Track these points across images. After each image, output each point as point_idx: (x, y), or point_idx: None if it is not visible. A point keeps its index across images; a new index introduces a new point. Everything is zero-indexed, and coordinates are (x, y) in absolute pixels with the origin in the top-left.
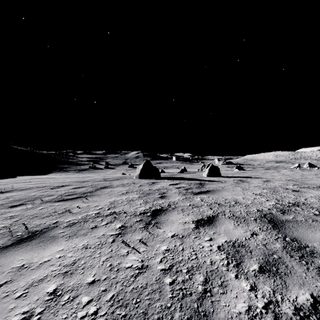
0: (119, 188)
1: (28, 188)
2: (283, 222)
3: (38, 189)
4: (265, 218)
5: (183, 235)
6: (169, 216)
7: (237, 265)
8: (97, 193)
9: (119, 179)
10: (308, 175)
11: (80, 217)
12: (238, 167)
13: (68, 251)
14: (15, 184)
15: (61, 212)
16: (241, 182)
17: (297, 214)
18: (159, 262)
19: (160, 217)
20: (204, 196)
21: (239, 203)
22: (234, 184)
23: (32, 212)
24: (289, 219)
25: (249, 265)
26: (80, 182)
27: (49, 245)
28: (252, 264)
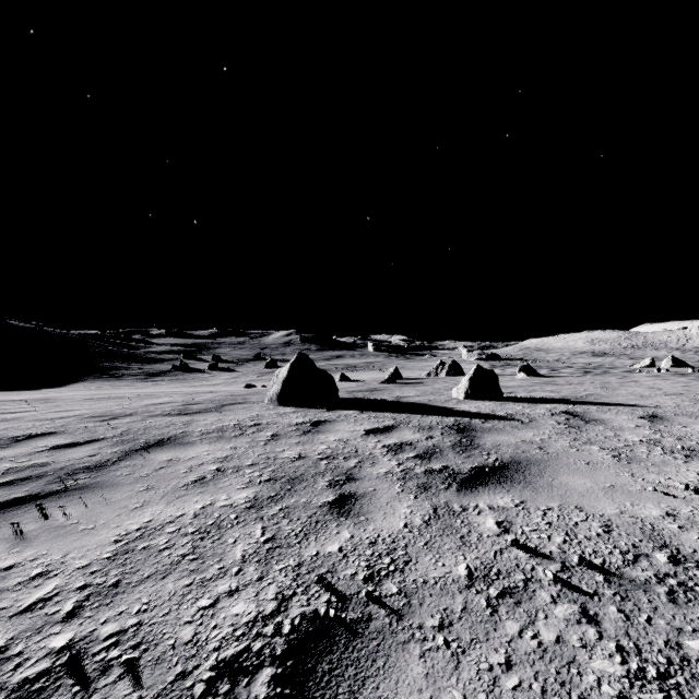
0: (202, 447)
1: None
2: None
3: None
4: None
5: None
6: None
7: None
8: (115, 473)
9: (222, 407)
10: None
11: None
12: (525, 369)
13: None
14: None
15: None
16: (580, 421)
17: None
18: None
19: None
20: (502, 499)
21: (694, 565)
22: (565, 430)
23: None
24: None
25: None
26: (101, 420)
27: None
28: None
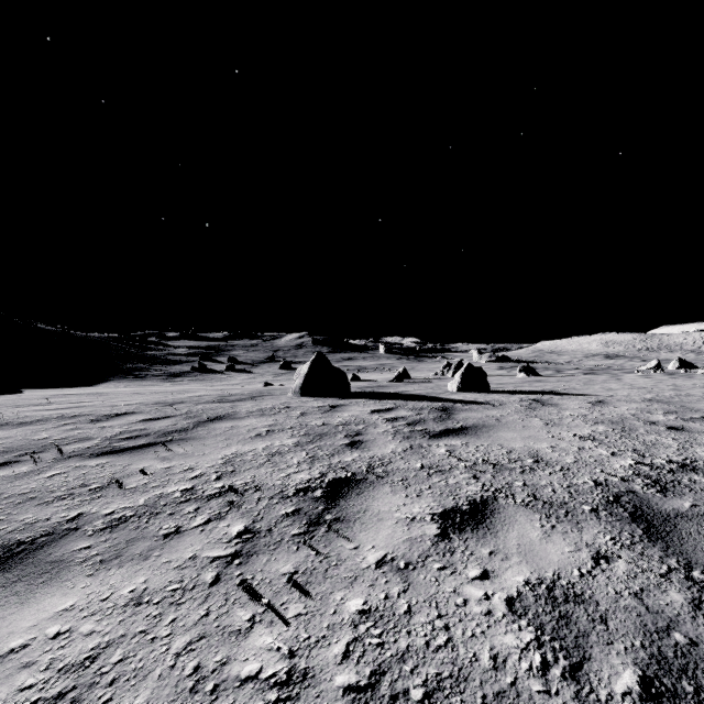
0: (251, 420)
1: (37, 419)
2: (671, 520)
3: (59, 423)
4: (619, 506)
5: (409, 561)
6: (371, 500)
7: (574, 673)
8: (198, 433)
9: (254, 398)
10: (690, 387)
11: (143, 502)
12: (525, 369)
13: (85, 614)
14: (11, 410)
15: (98, 487)
16: (539, 405)
17: (699, 494)
18: (342, 657)
19: (347, 502)
20: (455, 442)
21: (544, 463)
22: (523, 410)
23: (25, 485)
24: (684, 509)
25: (610, 673)
26: (162, 405)
27: (39, 592)
28: (618, 667)
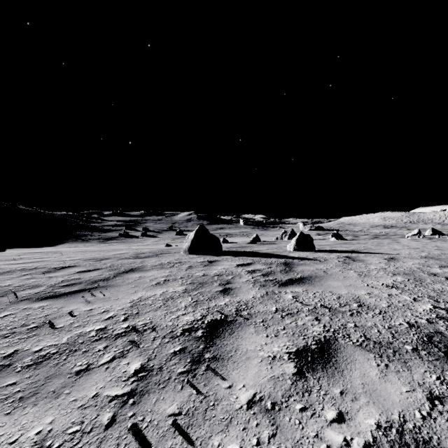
0: (154, 271)
1: (6, 271)
2: None
3: (21, 274)
4: (433, 346)
5: (275, 401)
6: (240, 340)
7: None
8: (116, 281)
9: (158, 255)
10: None
11: (66, 340)
12: (335, 235)
13: None
14: None
15: (35, 326)
16: (351, 260)
17: None
18: None
19: (221, 341)
20: (298, 289)
21: (366, 307)
22: (341, 264)
23: None
24: None
25: None
26: (95, 261)
27: None
28: None
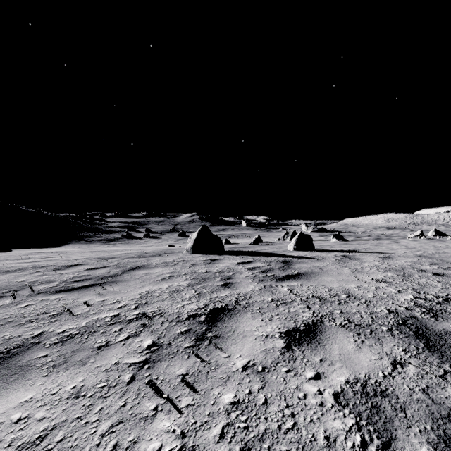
0: (159, 269)
1: (18, 268)
2: (443, 337)
3: (33, 271)
4: (406, 327)
5: (265, 366)
6: (238, 323)
7: (385, 450)
8: (124, 277)
9: (161, 255)
10: (445, 248)
11: (85, 324)
12: (336, 236)
13: (39, 405)
14: (3, 262)
15: (55, 314)
16: (347, 259)
17: None
18: (219, 438)
19: (222, 324)
20: (293, 283)
21: (354, 297)
22: (337, 262)
23: (7, 312)
24: (450, 329)
25: (411, 450)
26: (101, 259)
27: (9, 388)
28: (416, 445)
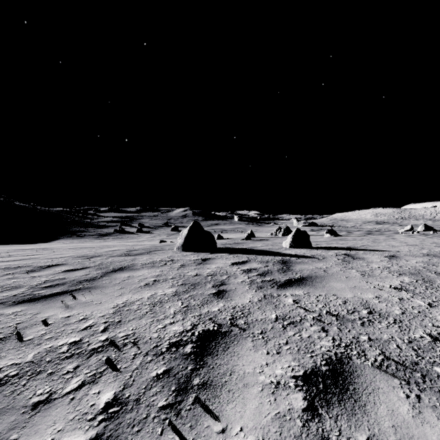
0: (144, 271)
1: None
2: None
3: (3, 273)
4: None
5: None
6: (236, 358)
7: None
8: (102, 282)
9: (150, 252)
10: None
11: (31, 357)
12: (330, 231)
13: None
14: None
15: (0, 338)
16: (350, 258)
17: None
18: None
19: (214, 360)
20: (298, 291)
21: (378, 314)
22: (341, 263)
23: None
24: None
25: None
26: (84, 258)
27: None
28: None
